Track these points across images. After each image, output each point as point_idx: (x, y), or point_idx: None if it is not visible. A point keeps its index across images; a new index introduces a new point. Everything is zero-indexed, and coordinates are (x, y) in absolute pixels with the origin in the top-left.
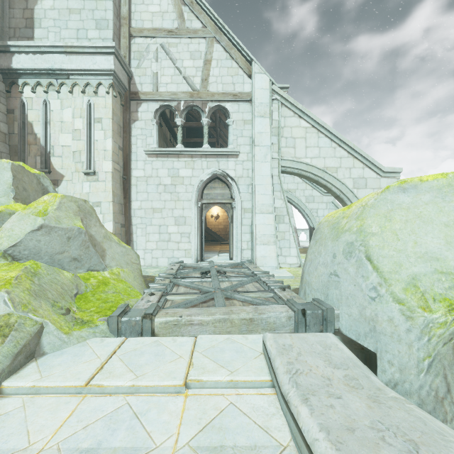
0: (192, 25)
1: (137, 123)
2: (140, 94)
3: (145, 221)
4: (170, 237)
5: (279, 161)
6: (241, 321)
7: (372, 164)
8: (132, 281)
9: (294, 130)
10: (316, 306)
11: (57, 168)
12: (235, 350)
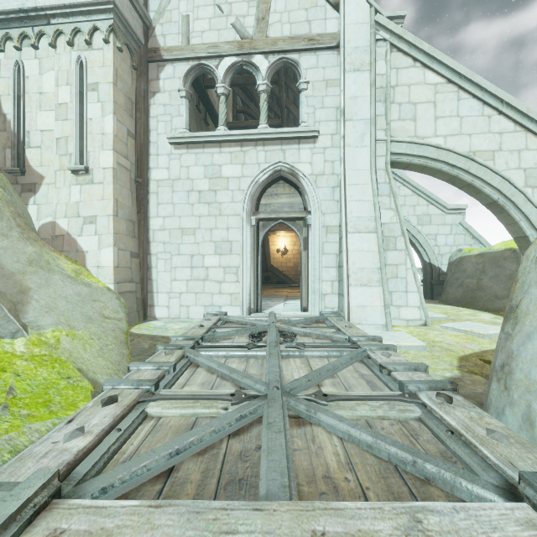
0: None
1: (159, 96)
2: (161, 51)
3: (169, 249)
4: (208, 273)
5: (388, 144)
6: None
7: None
8: (91, 359)
9: (414, 90)
10: None
11: (33, 165)
12: None
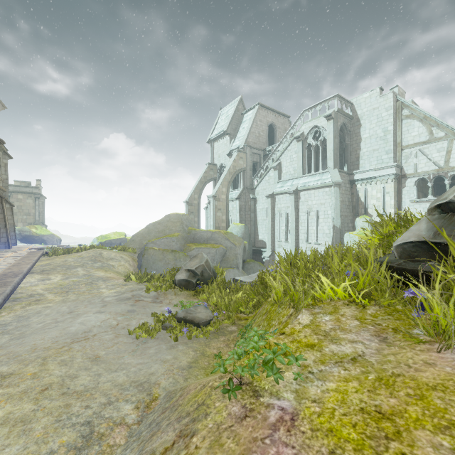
0: (438, 135)
1: (405, 188)
2: (406, 175)
3: None
4: None
5: None
6: None
7: None
8: None
9: None
10: None
11: (369, 213)
12: None
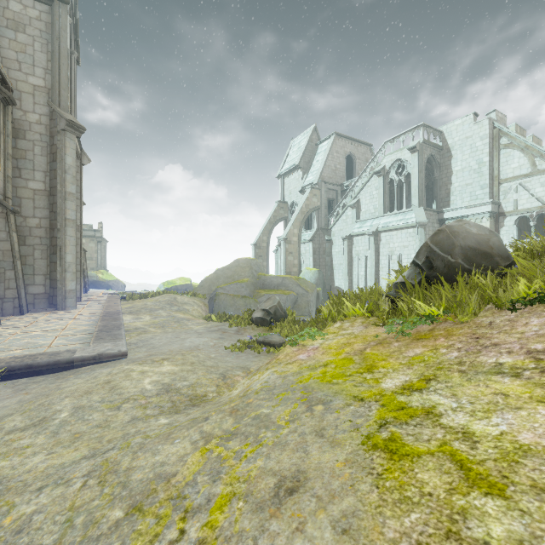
0: (542, 167)
1: (503, 228)
2: (505, 213)
3: None
4: None
5: None
6: None
7: None
8: None
9: None
10: None
11: None
12: None
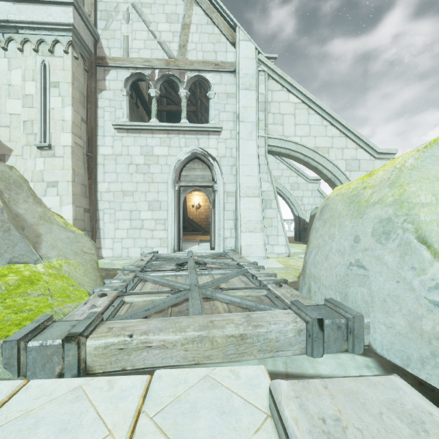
0: None
1: (105, 92)
2: (107, 60)
3: (113, 206)
4: (143, 224)
5: (266, 139)
6: (227, 340)
7: (365, 144)
8: (80, 277)
9: (282, 106)
10: (335, 312)
11: (3, 140)
12: (218, 407)
